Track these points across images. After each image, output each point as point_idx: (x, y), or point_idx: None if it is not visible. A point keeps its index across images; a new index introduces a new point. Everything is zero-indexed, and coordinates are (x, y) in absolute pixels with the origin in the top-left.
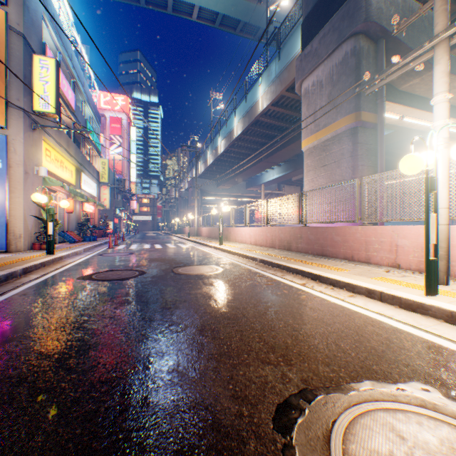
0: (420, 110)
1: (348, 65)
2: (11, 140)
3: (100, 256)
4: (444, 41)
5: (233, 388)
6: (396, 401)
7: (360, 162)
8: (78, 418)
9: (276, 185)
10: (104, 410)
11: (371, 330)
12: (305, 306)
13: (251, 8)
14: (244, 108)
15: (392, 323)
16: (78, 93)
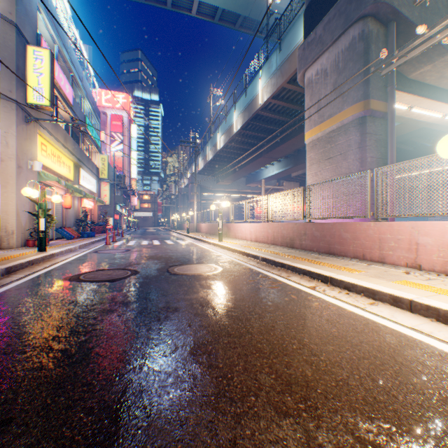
0: (430, 99)
1: (356, 51)
2: (3, 132)
3: (95, 254)
4: None
5: None
6: None
7: (369, 154)
8: None
9: (275, 181)
10: None
11: (412, 356)
12: (320, 318)
13: (250, 2)
14: (244, 102)
15: (436, 344)
16: (76, 88)
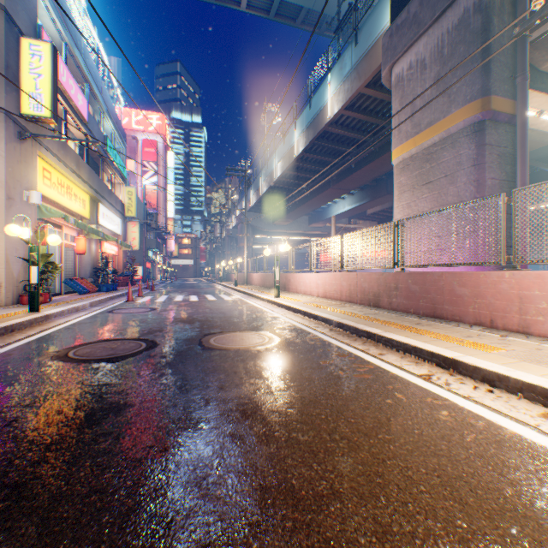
0: None
1: (470, 28)
2: None
3: (108, 314)
4: None
5: None
6: None
7: (489, 174)
8: None
9: (346, 220)
10: None
11: None
12: (465, 451)
13: None
14: (308, 117)
15: None
16: (94, 102)
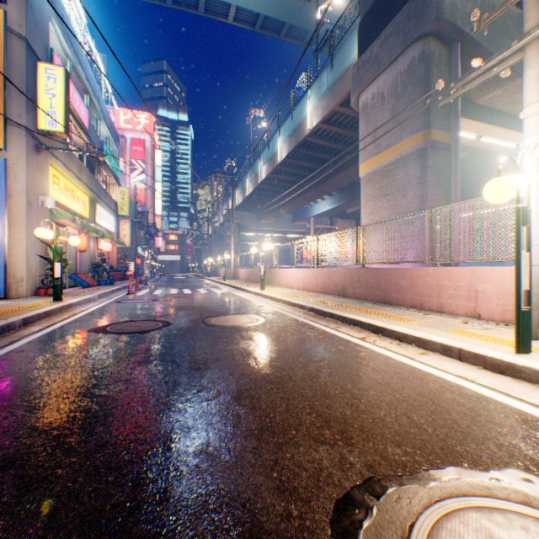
0: (502, 127)
1: (416, 74)
2: (11, 164)
3: (118, 304)
4: (538, 40)
5: (278, 477)
6: (491, 496)
7: (430, 191)
8: (75, 520)
9: (327, 219)
10: (110, 508)
11: (450, 398)
12: (366, 367)
13: (298, 8)
14: (290, 127)
15: (476, 389)
16: (92, 109)
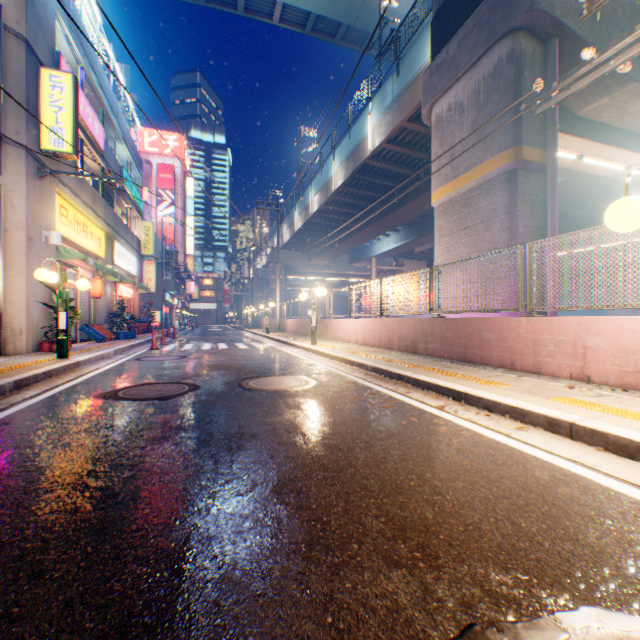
0: (608, 145)
1: (503, 78)
2: (7, 191)
3: (137, 362)
4: None
5: (333, 624)
6: None
7: (521, 222)
8: None
9: (391, 259)
10: None
11: (567, 494)
12: (448, 447)
13: (356, 6)
14: (347, 148)
15: (600, 480)
16: (109, 128)
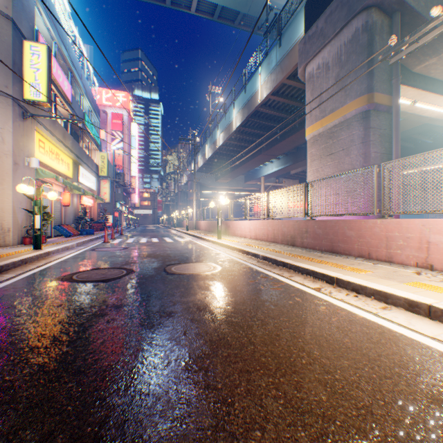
0: (435, 93)
1: (359, 43)
2: None
3: (92, 251)
4: None
5: None
6: None
7: (373, 149)
8: None
9: (274, 179)
10: None
11: (442, 374)
12: (329, 325)
13: None
14: (243, 99)
15: None
16: (75, 86)
